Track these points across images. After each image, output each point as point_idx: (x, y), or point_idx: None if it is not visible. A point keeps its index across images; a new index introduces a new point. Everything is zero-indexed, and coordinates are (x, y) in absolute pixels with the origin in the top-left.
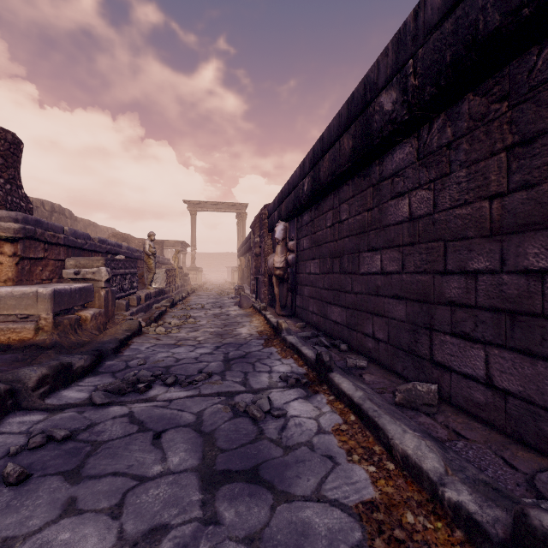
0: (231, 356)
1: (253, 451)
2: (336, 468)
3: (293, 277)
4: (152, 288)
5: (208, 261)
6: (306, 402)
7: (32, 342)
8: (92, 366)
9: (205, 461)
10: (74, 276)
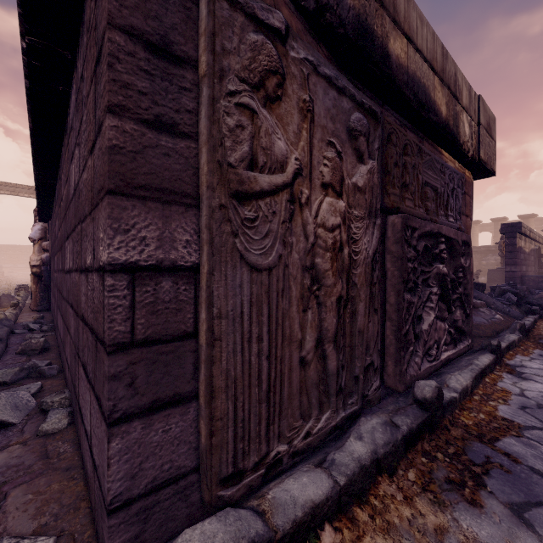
0: None
1: None
2: None
3: (48, 275)
4: None
5: (13, 255)
6: None
7: None
8: None
9: None
10: None
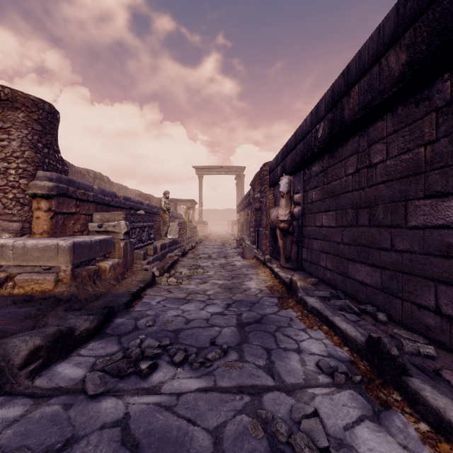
0: (245, 319)
1: None
2: None
3: (299, 230)
4: (167, 238)
5: (212, 216)
6: (381, 432)
7: (52, 294)
8: (100, 327)
9: None
10: (98, 228)
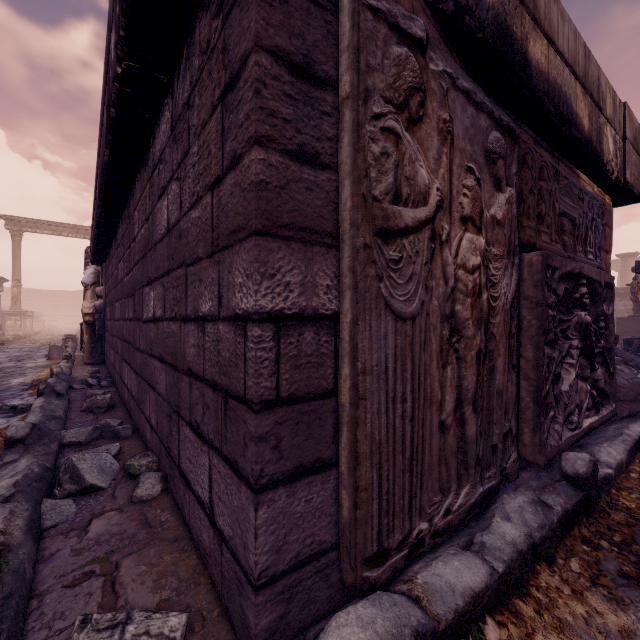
0: None
1: None
2: None
3: (101, 324)
4: None
5: (54, 302)
6: (2, 419)
7: None
8: None
9: None
10: None
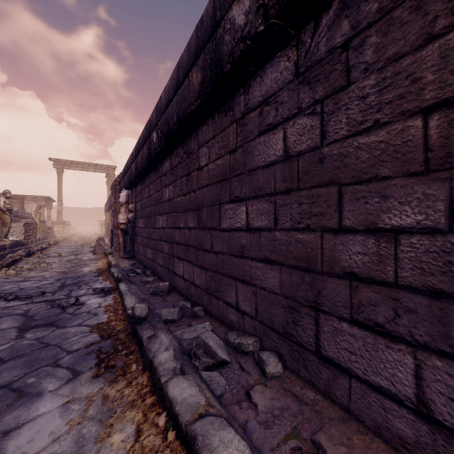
0: (67, 284)
1: (54, 317)
2: (95, 317)
3: (132, 230)
4: (8, 240)
5: (79, 215)
6: (100, 298)
7: None
8: None
9: (24, 325)
10: None
